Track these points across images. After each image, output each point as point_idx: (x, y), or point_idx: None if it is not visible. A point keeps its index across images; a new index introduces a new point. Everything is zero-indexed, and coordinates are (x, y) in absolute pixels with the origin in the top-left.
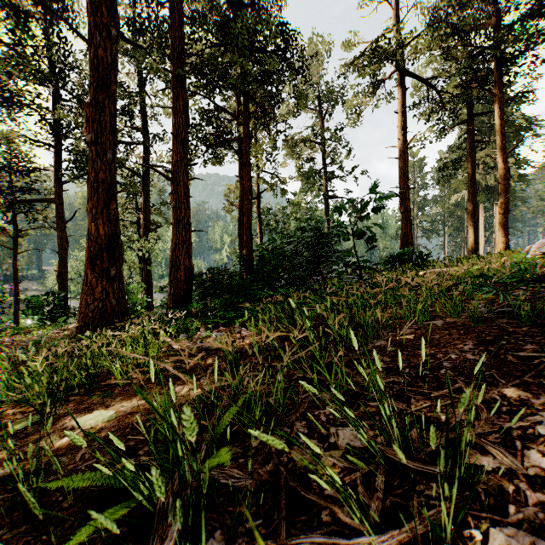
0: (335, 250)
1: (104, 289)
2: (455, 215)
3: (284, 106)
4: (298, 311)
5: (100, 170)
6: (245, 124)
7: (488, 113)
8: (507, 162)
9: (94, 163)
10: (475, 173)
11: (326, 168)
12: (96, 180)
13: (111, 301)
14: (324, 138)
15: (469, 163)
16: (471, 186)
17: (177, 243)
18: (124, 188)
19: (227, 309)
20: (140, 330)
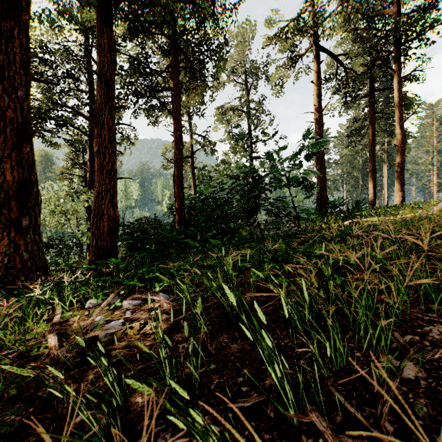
0: (277, 197)
1: (12, 241)
2: (352, 175)
3: (216, 79)
4: (234, 273)
5: (10, 108)
6: (177, 74)
7: (384, 89)
8: (403, 128)
9: (1, 100)
10: (374, 139)
11: (251, 133)
12: (4, 119)
13: (22, 255)
14: (249, 107)
15: (369, 131)
16: (371, 149)
17: (100, 191)
18: (69, 144)
19: (153, 263)
20: (34, 297)
